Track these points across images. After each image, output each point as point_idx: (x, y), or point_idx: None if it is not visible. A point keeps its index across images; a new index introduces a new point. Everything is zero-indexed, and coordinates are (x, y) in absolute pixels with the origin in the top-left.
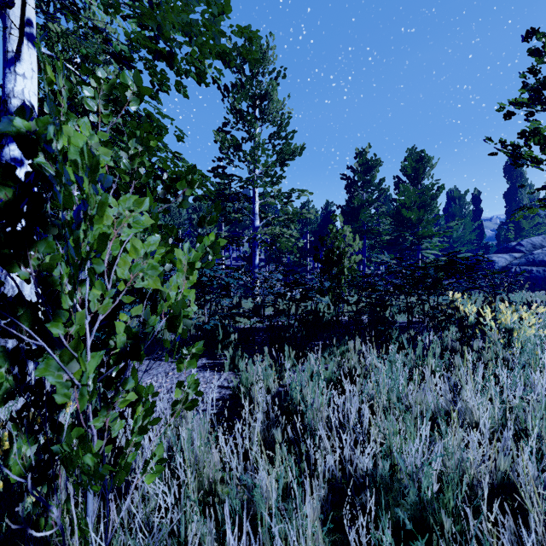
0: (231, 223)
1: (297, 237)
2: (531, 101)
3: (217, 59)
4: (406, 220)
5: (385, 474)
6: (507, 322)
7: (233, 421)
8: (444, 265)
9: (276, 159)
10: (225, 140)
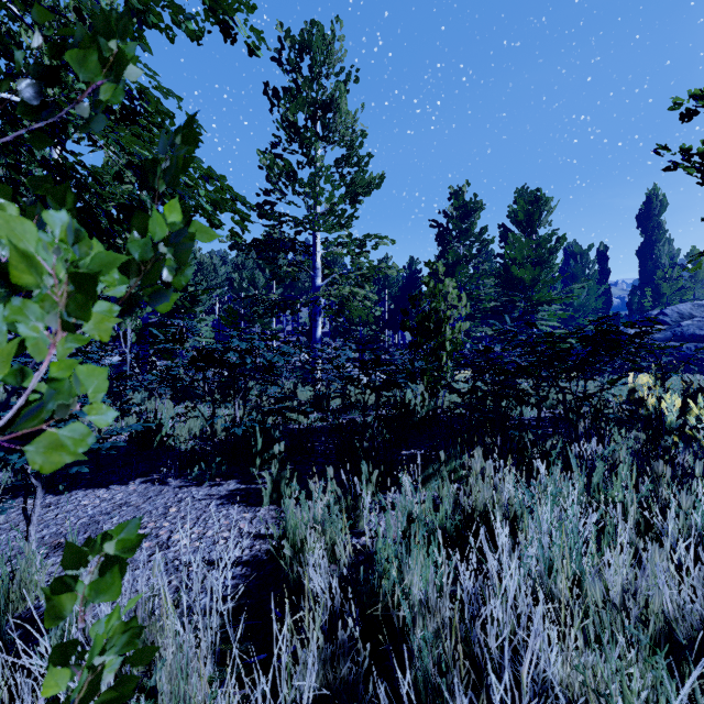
0: (283, 281)
1: (373, 303)
2: None
3: None
4: (517, 281)
5: None
6: None
7: (268, 616)
8: (591, 336)
9: (345, 192)
10: (274, 164)
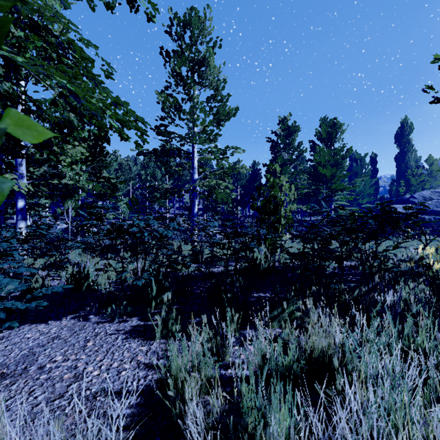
0: (173, 176)
1: (230, 190)
2: None
3: None
4: (321, 176)
5: None
6: None
7: None
8: (378, 214)
9: (213, 119)
10: (167, 100)
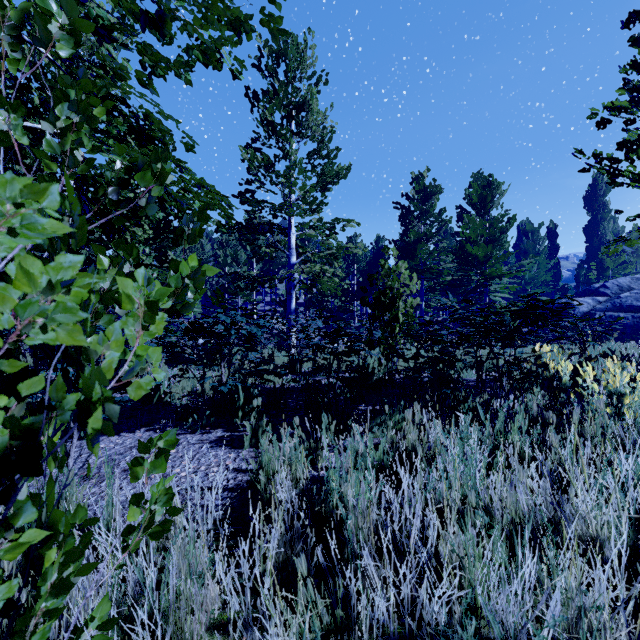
0: (262, 259)
1: (342, 277)
2: (635, 103)
3: (229, 30)
4: (471, 257)
5: (467, 639)
6: (615, 385)
7: (248, 523)
8: (522, 310)
9: (317, 182)
10: (254, 158)
